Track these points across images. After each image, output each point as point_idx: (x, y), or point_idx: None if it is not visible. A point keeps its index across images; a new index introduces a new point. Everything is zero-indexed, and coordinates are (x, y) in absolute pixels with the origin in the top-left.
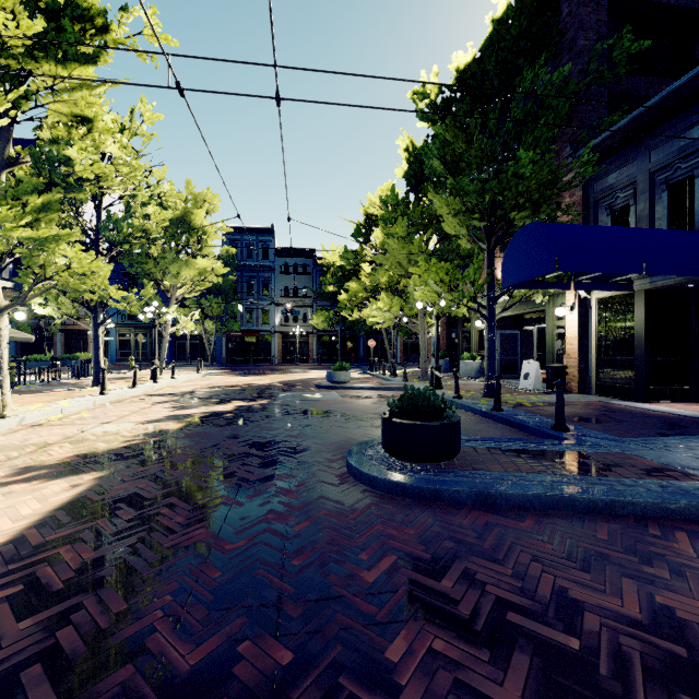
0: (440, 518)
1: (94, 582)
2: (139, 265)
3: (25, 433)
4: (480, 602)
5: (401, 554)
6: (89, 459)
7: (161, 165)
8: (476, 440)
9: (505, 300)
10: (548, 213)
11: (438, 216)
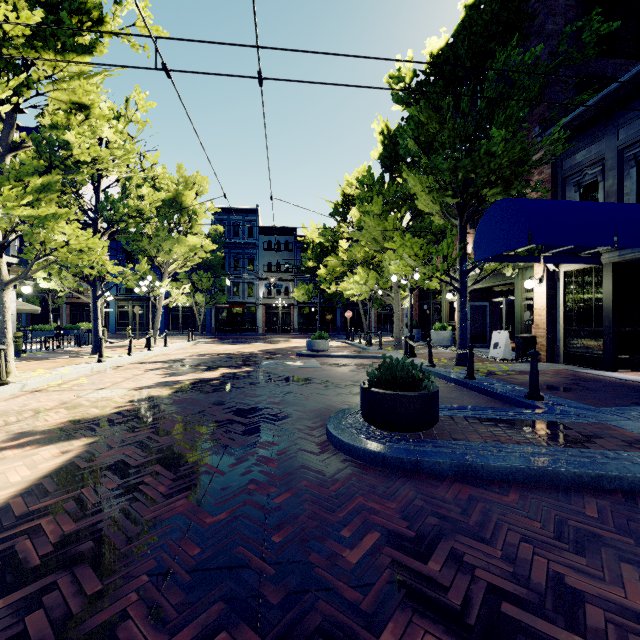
0: (422, 490)
1: (71, 558)
2: (134, 243)
3: (26, 398)
4: (470, 589)
5: (384, 531)
6: (81, 424)
7: (154, 150)
8: (453, 409)
9: (476, 274)
10: (518, 190)
11: (411, 195)
